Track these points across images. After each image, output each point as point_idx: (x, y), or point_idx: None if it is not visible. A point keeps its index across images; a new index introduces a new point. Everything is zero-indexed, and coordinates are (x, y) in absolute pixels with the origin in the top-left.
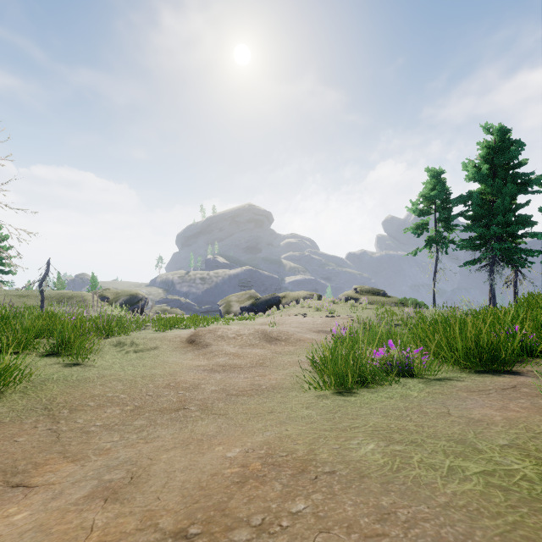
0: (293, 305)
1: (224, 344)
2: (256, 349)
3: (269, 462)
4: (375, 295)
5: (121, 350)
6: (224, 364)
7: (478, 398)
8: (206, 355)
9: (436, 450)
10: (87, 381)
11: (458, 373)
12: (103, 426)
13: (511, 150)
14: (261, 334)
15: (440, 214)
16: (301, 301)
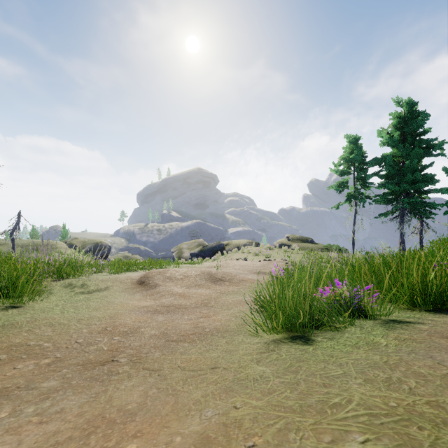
0: (235, 251)
1: (172, 284)
2: (201, 289)
3: None
4: (304, 243)
5: (70, 291)
6: (169, 305)
7: None
8: (153, 295)
9: None
10: (13, 327)
11: (409, 312)
12: None
13: (419, 119)
14: (206, 276)
15: (359, 174)
16: (242, 247)
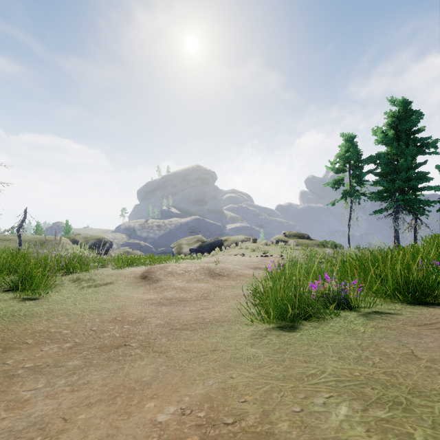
0: (233, 247)
1: (173, 279)
2: (201, 283)
3: (210, 437)
4: (301, 239)
5: (79, 285)
6: (172, 298)
7: (433, 334)
8: (156, 289)
9: (438, 420)
10: (34, 316)
11: (391, 305)
12: (32, 368)
13: (413, 118)
14: (206, 271)
15: (354, 172)
16: (240, 243)
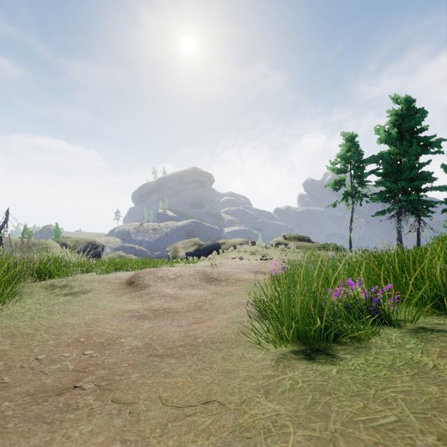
0: (231, 250)
1: (163, 285)
2: (195, 290)
3: None
4: (301, 241)
5: (51, 293)
6: (158, 308)
7: None
8: (142, 297)
9: None
10: None
11: (435, 317)
12: None
13: (416, 116)
14: (201, 275)
15: (356, 172)
16: (238, 246)
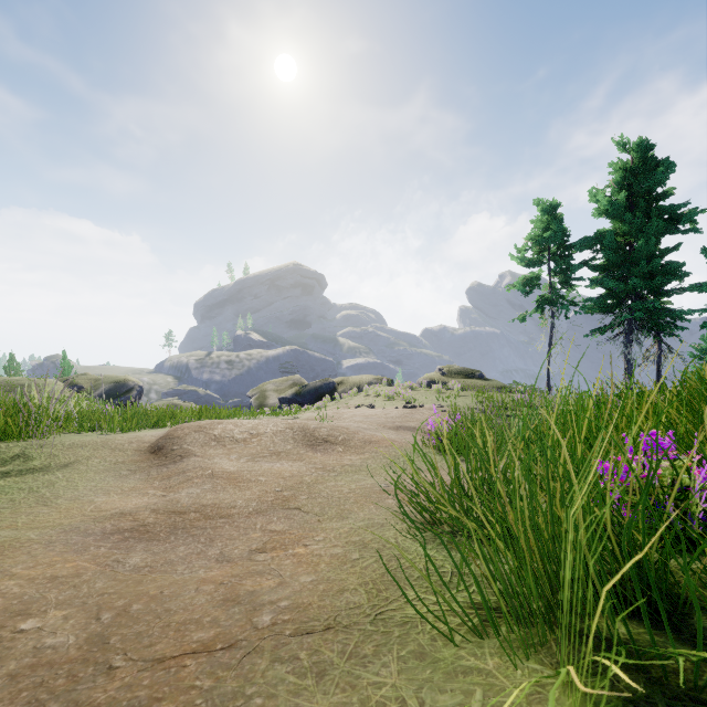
0: (354, 393)
1: (220, 453)
2: (283, 462)
3: None
4: (469, 378)
5: None
6: (188, 507)
7: None
8: (168, 479)
9: None
10: None
11: None
12: None
13: (658, 171)
14: (297, 433)
15: (558, 264)
16: (366, 387)
